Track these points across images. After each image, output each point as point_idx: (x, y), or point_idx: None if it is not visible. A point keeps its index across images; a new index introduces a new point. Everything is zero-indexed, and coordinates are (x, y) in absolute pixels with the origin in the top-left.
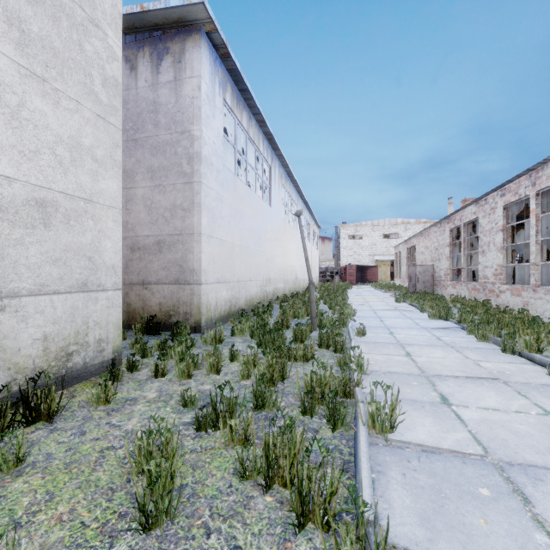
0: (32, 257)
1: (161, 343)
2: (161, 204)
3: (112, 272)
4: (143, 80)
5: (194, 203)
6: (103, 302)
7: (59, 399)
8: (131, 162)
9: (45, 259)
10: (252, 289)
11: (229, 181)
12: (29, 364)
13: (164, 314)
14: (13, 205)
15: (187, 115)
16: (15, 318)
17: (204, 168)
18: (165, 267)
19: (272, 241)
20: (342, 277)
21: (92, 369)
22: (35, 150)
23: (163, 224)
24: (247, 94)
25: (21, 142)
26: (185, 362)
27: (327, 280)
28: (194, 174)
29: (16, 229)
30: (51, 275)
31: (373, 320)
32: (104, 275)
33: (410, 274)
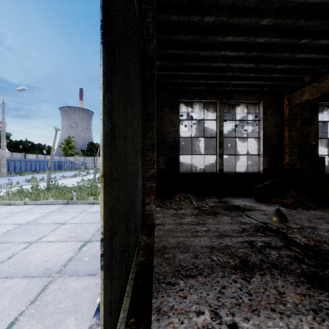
0: None
1: None
2: None
3: None
4: None
5: None
6: None
7: None
8: None
9: None
10: None
11: (326, 136)
12: None
13: None
14: None
15: None
16: None
17: None
18: None
19: None
20: None
21: None
22: None
23: None
24: None
25: None
26: None
27: None
28: None
29: None
30: None
31: None
32: None
33: None
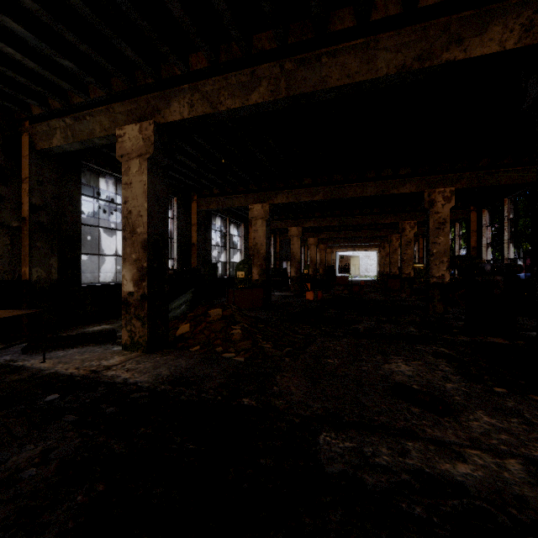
0: None
1: None
2: None
3: None
4: None
5: None
6: None
7: None
8: None
9: None
10: (85, 278)
11: None
12: None
13: None
14: None
15: None
16: None
17: None
18: None
19: None
20: None
21: None
22: None
23: None
24: None
25: None
26: None
27: None
28: None
29: None
30: None
31: None
32: None
33: None
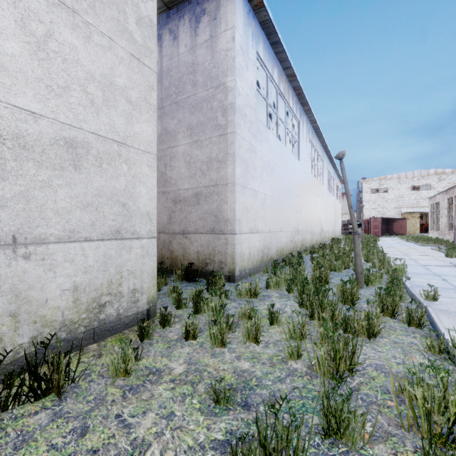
0: (60, 201)
1: (195, 295)
2: (198, 159)
3: (146, 220)
4: (184, 46)
5: (228, 153)
6: (137, 251)
7: (76, 365)
8: (174, 123)
9: (76, 203)
10: (282, 239)
11: (262, 133)
12: (58, 317)
13: (201, 261)
14: (39, 144)
15: (222, 68)
16: (41, 267)
17: (237, 119)
18: (202, 218)
19: (301, 193)
20: (365, 229)
21: (126, 321)
22: (64, 86)
23: (200, 177)
24: (279, 47)
25: (49, 75)
26: (218, 325)
27: (349, 232)
28: (228, 125)
29: (43, 169)
30: (81, 221)
31: (432, 279)
32: (138, 222)
33: (455, 226)
